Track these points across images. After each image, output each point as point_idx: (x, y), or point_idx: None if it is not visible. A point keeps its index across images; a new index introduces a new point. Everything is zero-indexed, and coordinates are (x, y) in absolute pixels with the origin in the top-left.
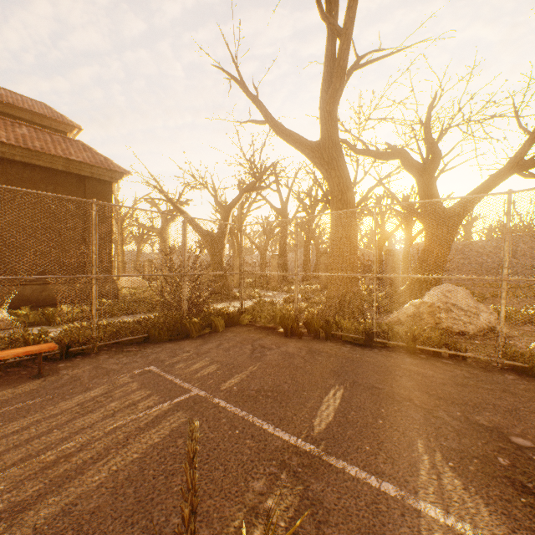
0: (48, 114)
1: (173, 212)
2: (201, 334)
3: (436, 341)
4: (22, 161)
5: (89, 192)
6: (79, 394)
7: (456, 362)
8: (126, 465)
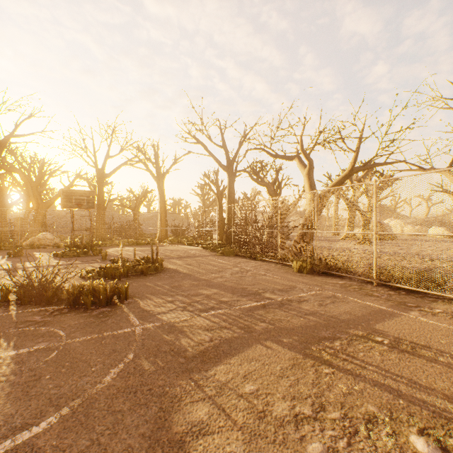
0: None
1: None
2: None
3: (39, 245)
4: None
5: None
6: None
7: (44, 249)
8: None
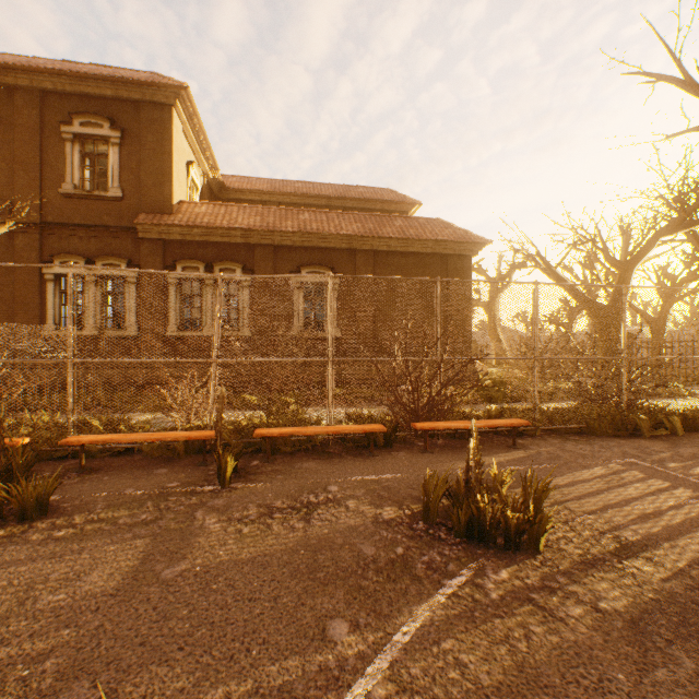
0: (393, 198)
1: (504, 279)
2: (652, 435)
3: None
4: (401, 251)
5: (450, 271)
6: (581, 469)
7: None
8: None
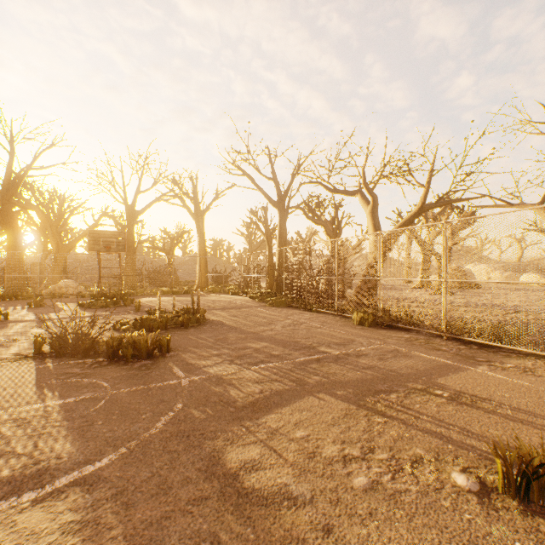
0: None
1: None
2: None
3: (61, 294)
4: None
5: None
6: None
7: (67, 298)
8: None
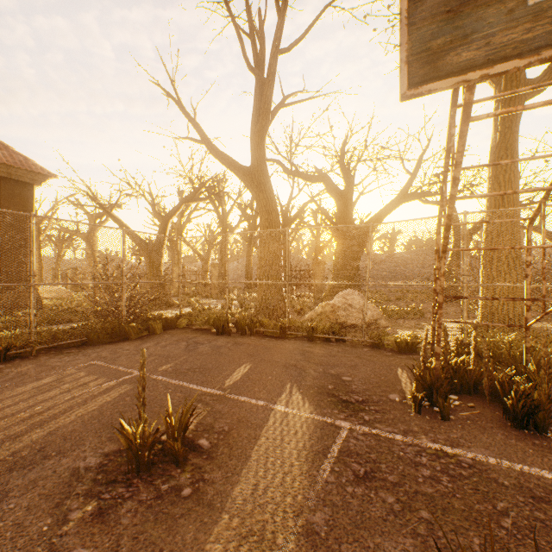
0: None
1: (103, 216)
2: (140, 337)
3: (328, 330)
4: None
5: (5, 194)
6: (32, 382)
7: (338, 344)
8: (89, 412)
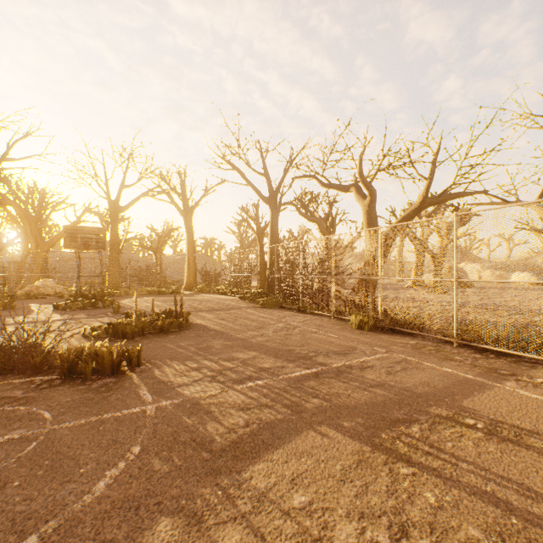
0: None
1: None
2: None
3: (38, 294)
4: None
5: None
6: None
7: (44, 299)
8: None
